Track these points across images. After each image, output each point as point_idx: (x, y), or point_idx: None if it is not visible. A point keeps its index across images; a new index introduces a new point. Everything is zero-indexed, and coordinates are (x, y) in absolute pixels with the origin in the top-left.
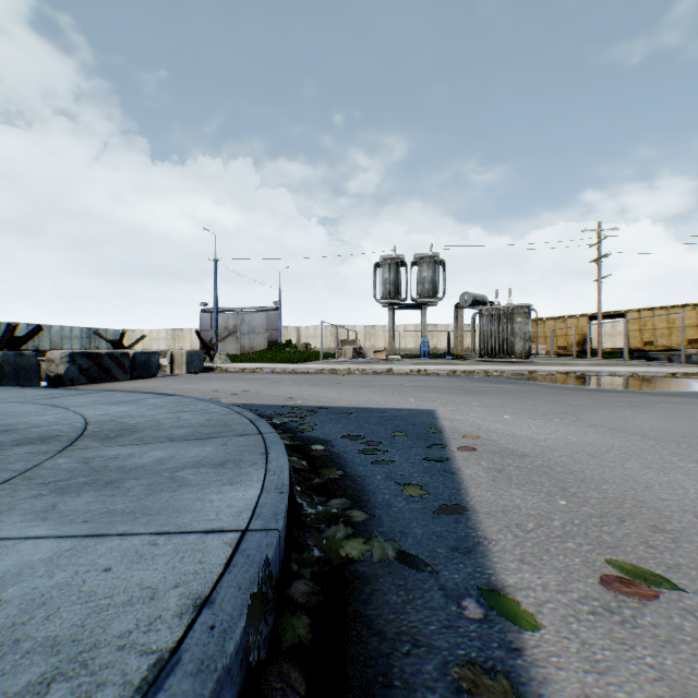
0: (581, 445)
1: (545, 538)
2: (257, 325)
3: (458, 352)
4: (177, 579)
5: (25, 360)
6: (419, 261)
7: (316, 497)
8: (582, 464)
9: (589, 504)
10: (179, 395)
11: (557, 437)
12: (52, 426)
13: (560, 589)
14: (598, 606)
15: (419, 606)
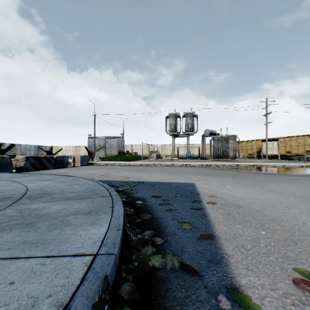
0: (266, 201)
1: (258, 254)
2: (113, 144)
3: (203, 156)
4: (51, 290)
5: (5, 160)
6: (186, 115)
7: (137, 230)
8: (269, 211)
9: (277, 233)
10: (75, 176)
11: (254, 197)
12: (10, 192)
13: (271, 287)
14: (295, 300)
15: (193, 300)
